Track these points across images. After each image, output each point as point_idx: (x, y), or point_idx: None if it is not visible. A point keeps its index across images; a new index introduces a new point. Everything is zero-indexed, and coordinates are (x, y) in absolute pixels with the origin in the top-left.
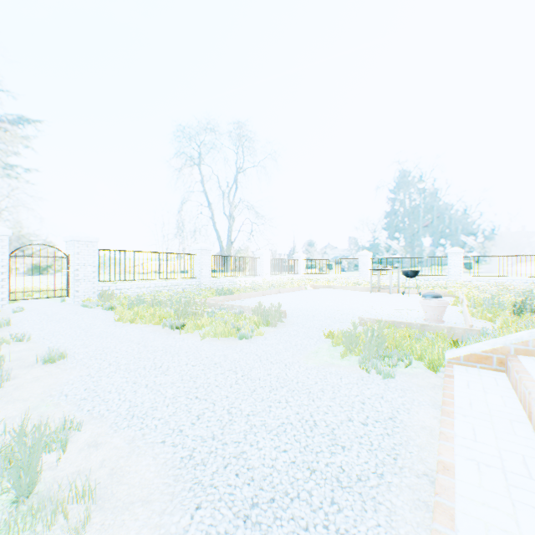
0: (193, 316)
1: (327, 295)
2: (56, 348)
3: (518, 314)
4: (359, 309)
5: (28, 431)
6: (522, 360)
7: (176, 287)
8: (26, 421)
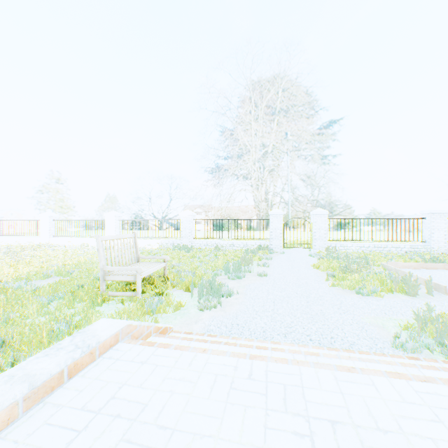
0: (348, 272)
1: None
2: (264, 271)
3: None
4: None
5: (216, 283)
6: None
7: (396, 249)
8: (215, 280)
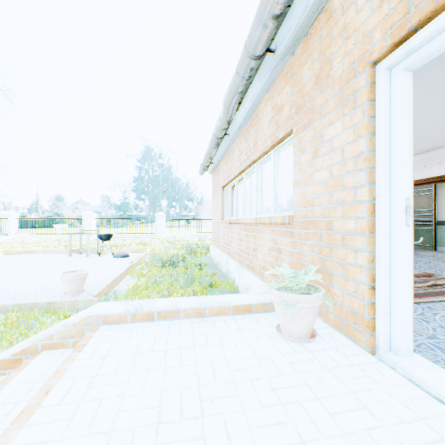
0: None
1: (3, 266)
2: None
3: (164, 268)
4: (11, 286)
5: None
6: (32, 362)
7: None
8: None
